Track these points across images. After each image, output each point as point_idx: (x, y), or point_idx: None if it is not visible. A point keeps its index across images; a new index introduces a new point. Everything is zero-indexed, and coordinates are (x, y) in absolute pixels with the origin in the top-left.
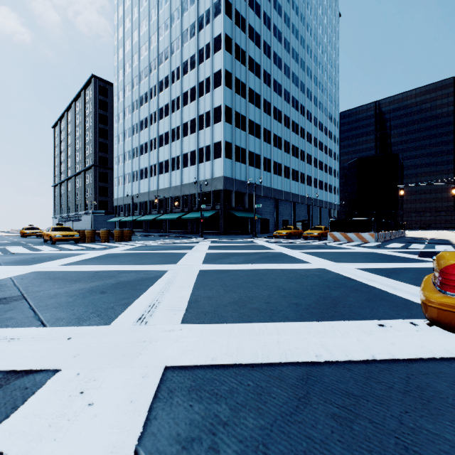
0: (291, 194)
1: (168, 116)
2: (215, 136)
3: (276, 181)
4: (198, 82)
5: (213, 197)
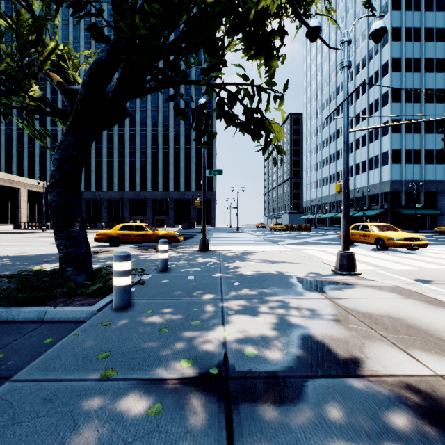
0: None
1: None
2: (383, 147)
3: None
4: (368, 104)
5: (381, 198)
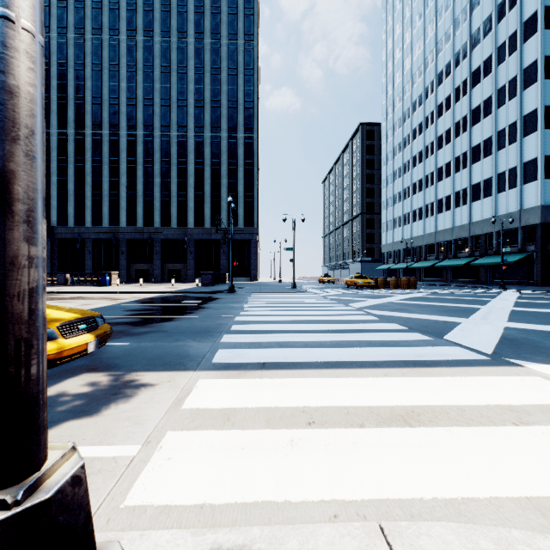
0: None
1: (449, 143)
2: (526, 153)
3: None
4: (496, 89)
5: (522, 236)
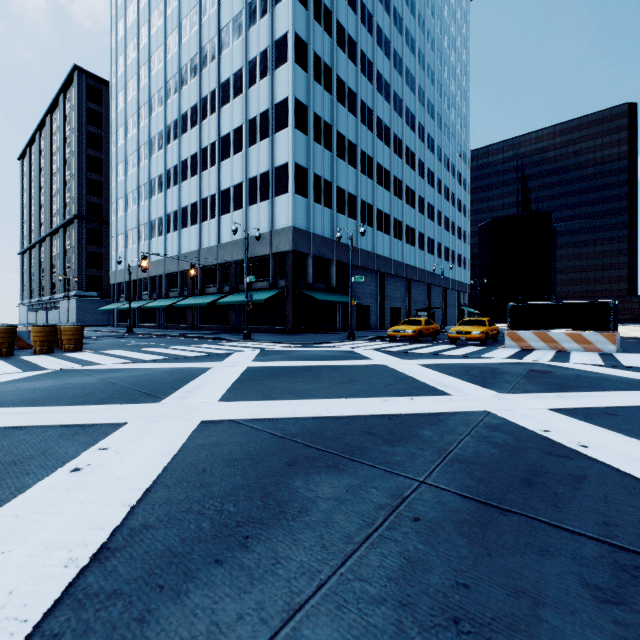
0: (405, 266)
1: (196, 126)
2: (277, 155)
3: (381, 243)
4: (247, 61)
5: (274, 266)
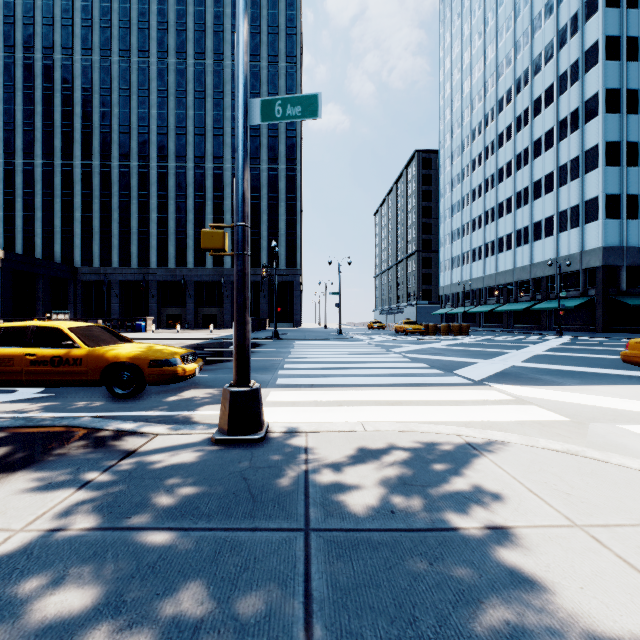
0: None
1: (510, 176)
2: (587, 191)
3: None
4: (558, 121)
5: (583, 279)
